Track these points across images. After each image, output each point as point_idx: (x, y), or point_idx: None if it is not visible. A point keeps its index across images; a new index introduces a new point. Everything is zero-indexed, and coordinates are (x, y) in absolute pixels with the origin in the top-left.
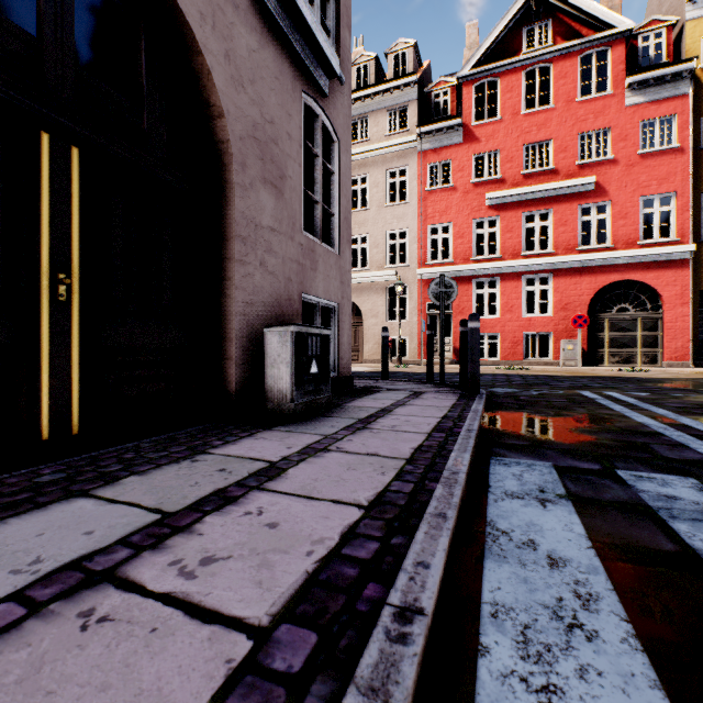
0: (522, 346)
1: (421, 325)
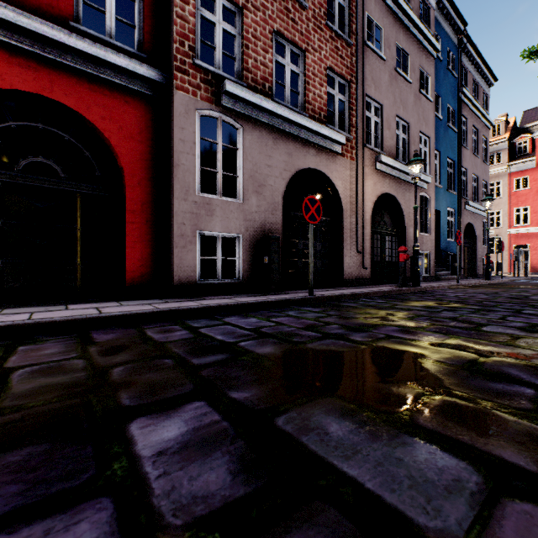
0: None
1: (509, 256)
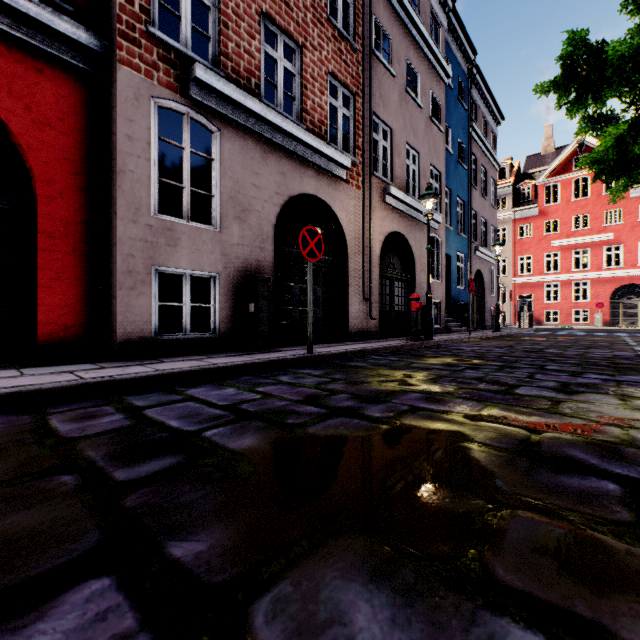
0: (572, 316)
1: (514, 306)
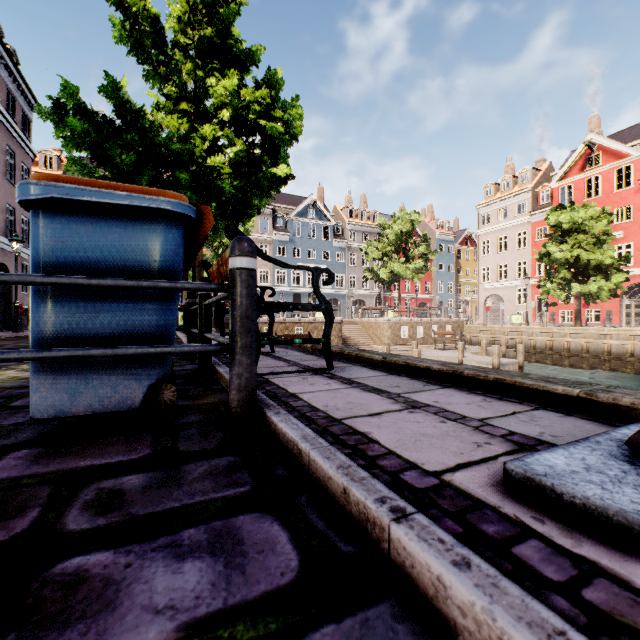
0: None
1: None
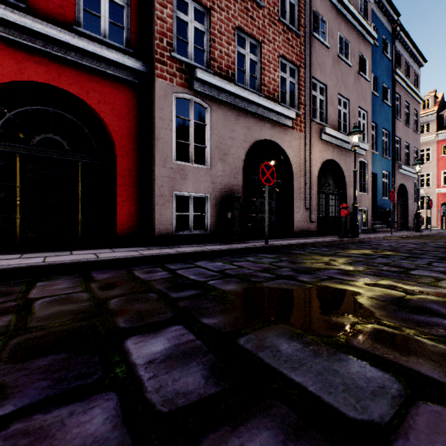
0: None
1: (437, 211)
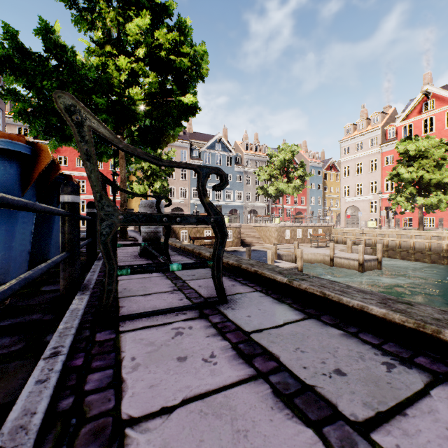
0: None
1: None
